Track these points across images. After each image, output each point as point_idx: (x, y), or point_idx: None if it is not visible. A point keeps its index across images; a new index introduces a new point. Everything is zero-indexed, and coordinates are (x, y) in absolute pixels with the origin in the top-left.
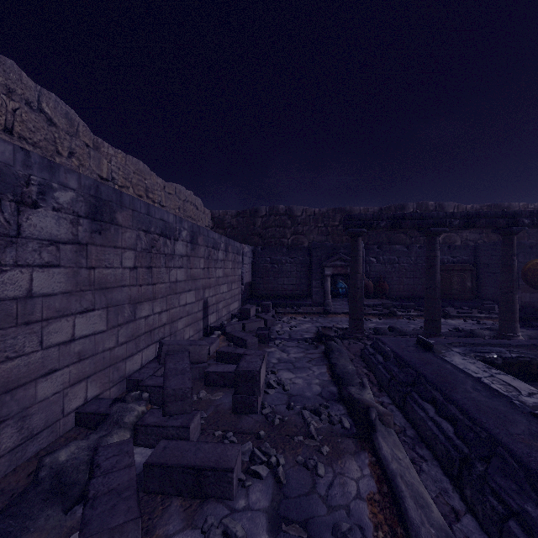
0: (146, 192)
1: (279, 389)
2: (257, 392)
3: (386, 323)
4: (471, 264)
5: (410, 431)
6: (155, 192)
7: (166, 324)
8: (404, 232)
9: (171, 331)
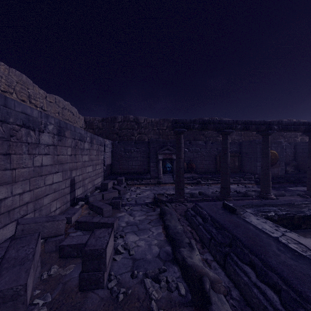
0: (29, 99)
1: (125, 254)
2: (103, 268)
3: (195, 188)
4: (238, 152)
5: (235, 292)
6: (37, 99)
7: (29, 202)
8: (202, 134)
9: (35, 207)
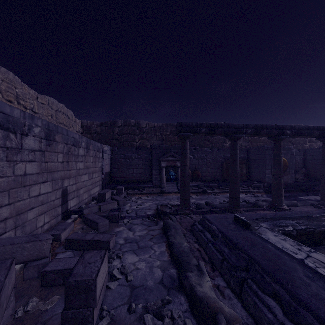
0: (17, 99)
1: (122, 280)
2: (93, 303)
3: (201, 198)
4: (245, 159)
5: None
6: (26, 100)
7: (8, 218)
8: (208, 140)
9: (16, 224)
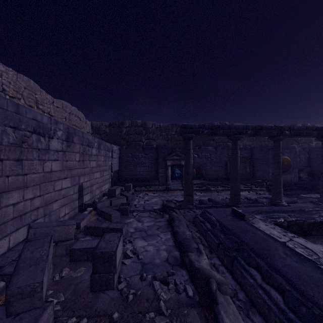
0: (36, 104)
1: (134, 258)
2: (113, 270)
3: (205, 195)
4: (249, 158)
5: (241, 294)
6: (44, 105)
7: (39, 207)
8: (212, 139)
9: (45, 212)
